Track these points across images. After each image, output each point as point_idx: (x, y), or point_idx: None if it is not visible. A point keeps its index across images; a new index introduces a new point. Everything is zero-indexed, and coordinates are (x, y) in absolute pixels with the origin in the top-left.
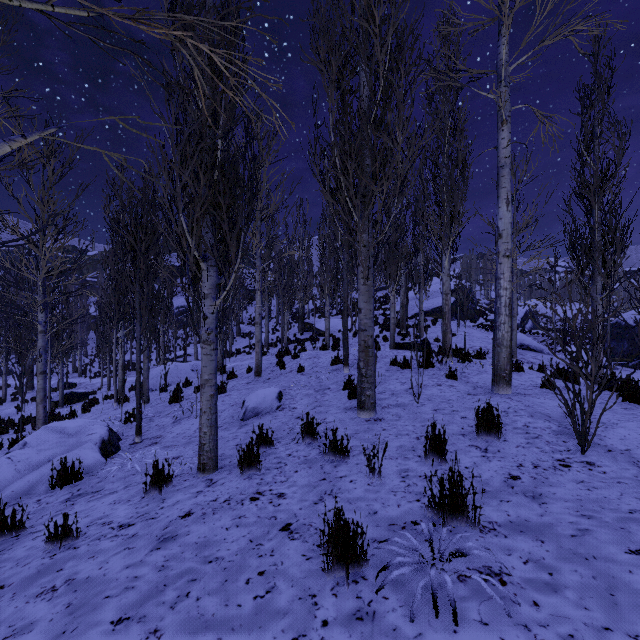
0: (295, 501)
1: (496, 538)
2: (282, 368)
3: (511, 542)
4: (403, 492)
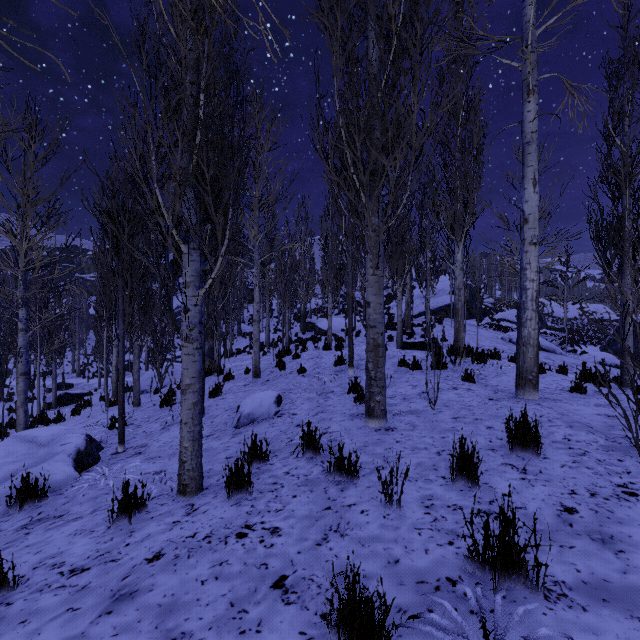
0: (292, 540)
1: (571, 611)
2: (282, 369)
3: (595, 620)
4: (430, 530)
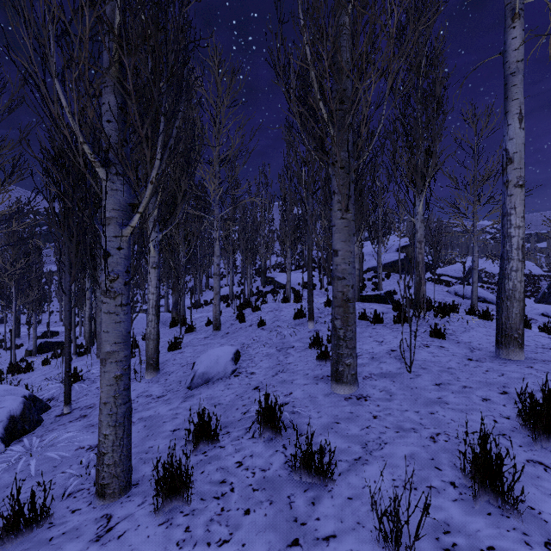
0: None
1: None
2: (242, 321)
3: None
4: None
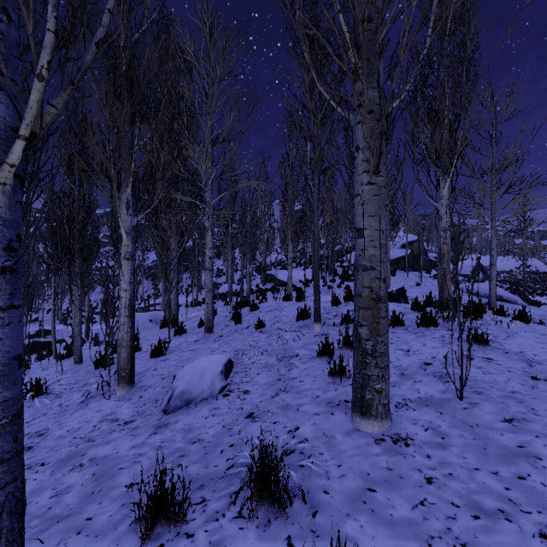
0: None
1: None
2: (238, 322)
3: None
4: None
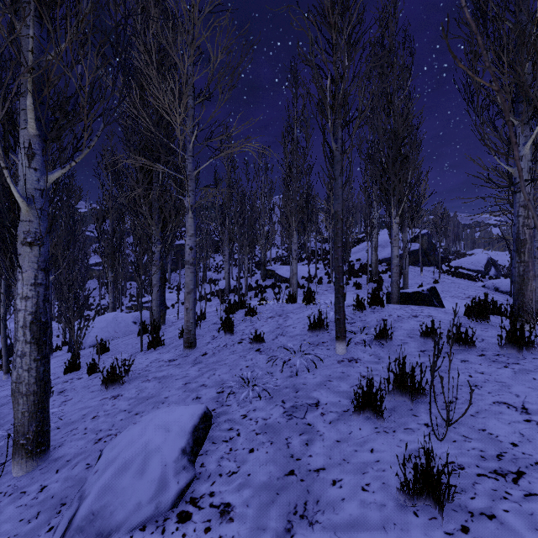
0: None
1: None
2: (228, 334)
3: None
4: None
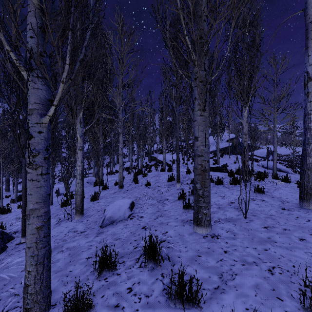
0: None
1: None
2: (136, 183)
3: None
4: None
